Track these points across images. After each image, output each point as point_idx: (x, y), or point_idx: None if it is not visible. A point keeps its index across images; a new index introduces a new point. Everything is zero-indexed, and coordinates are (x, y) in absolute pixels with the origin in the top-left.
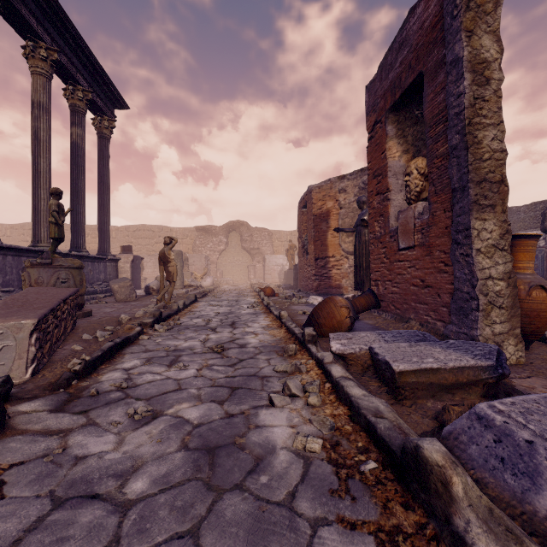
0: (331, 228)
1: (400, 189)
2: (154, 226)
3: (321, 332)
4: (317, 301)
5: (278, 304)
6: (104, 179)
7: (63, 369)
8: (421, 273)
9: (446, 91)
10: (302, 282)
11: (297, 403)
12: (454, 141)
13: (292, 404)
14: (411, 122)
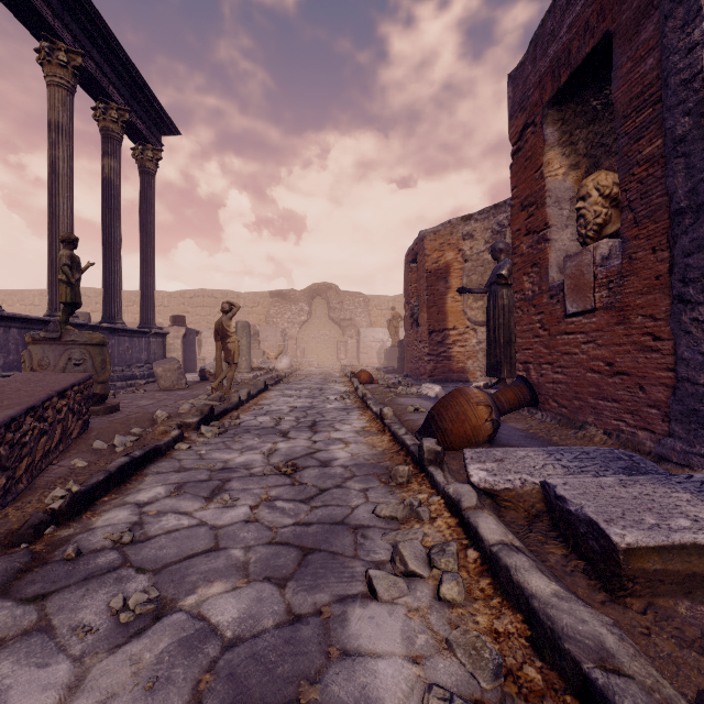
0: (451, 289)
1: (565, 224)
2: (216, 291)
3: (446, 442)
4: (434, 391)
5: (377, 395)
6: (148, 228)
7: (40, 505)
8: (607, 352)
9: (663, 46)
10: (411, 364)
11: (420, 594)
12: (679, 129)
13: (410, 596)
14: (584, 120)
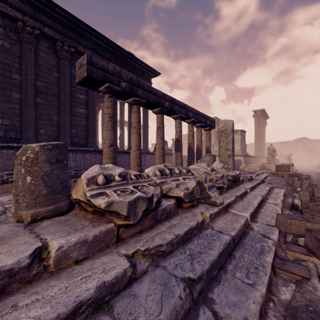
0: None
1: None
2: None
3: None
4: None
5: None
6: (264, 138)
7: None
8: None
9: None
10: None
11: None
12: None
13: None
14: None
